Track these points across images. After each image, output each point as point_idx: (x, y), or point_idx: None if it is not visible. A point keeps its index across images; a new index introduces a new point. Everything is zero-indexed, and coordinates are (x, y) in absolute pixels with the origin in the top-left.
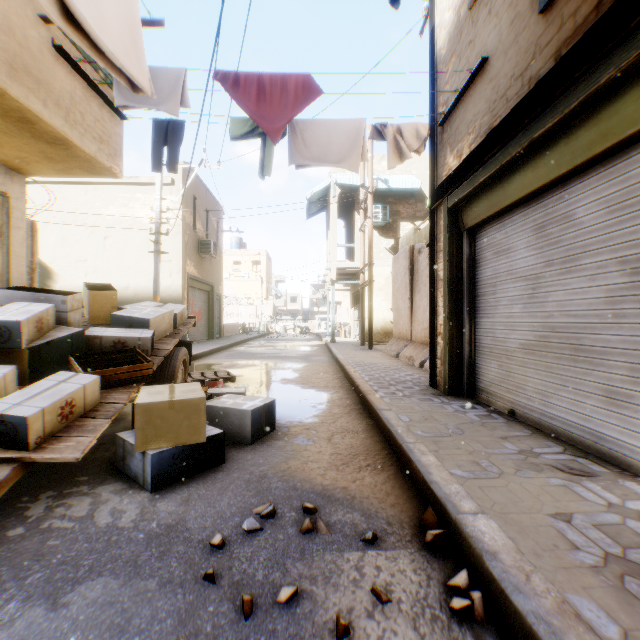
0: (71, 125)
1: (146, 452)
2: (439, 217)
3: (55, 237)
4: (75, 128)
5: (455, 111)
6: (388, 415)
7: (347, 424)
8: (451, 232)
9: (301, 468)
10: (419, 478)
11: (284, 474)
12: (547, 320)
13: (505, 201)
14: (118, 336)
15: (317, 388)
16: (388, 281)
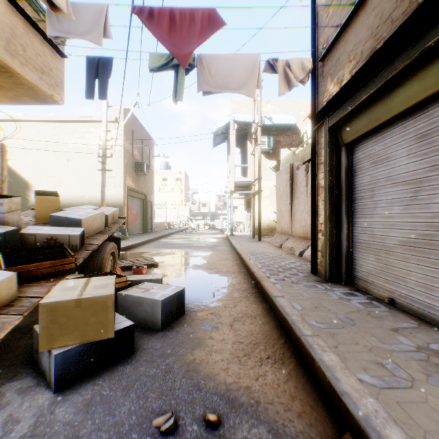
0: (12, 54)
1: (51, 351)
2: (320, 136)
3: (32, 160)
4: (16, 57)
5: (335, 46)
6: (282, 302)
7: (246, 308)
8: (331, 147)
9: (205, 360)
10: (324, 381)
11: (189, 368)
12: (432, 220)
13: (386, 115)
14: (51, 233)
15: (220, 273)
16: (272, 191)
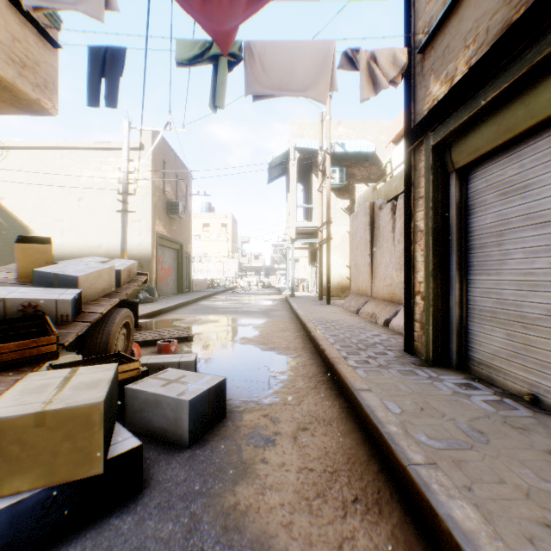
0: None
1: None
2: (418, 159)
3: (33, 199)
4: None
5: (443, 28)
6: (370, 400)
7: (315, 407)
8: (435, 174)
9: (254, 505)
10: None
11: (227, 521)
12: None
13: (527, 121)
14: (28, 298)
15: (278, 350)
16: (344, 239)
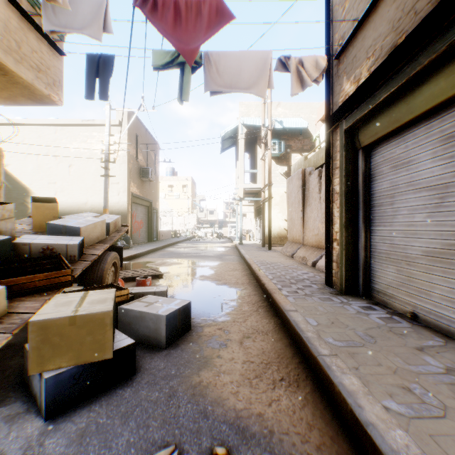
0: (5, 50)
1: (42, 374)
2: (335, 139)
3: (32, 165)
4: (9, 54)
5: (352, 42)
6: (296, 317)
7: (256, 323)
8: (347, 150)
9: (213, 382)
10: (345, 408)
11: (195, 391)
12: None
13: (408, 115)
14: (46, 243)
15: (229, 284)
16: (282, 198)
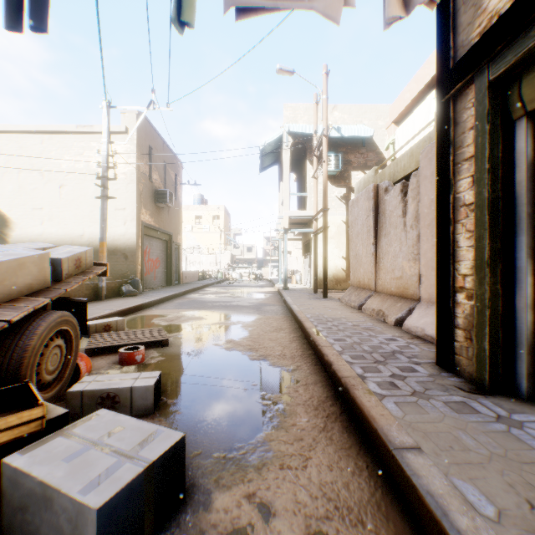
0: None
1: None
2: (460, 109)
3: (12, 186)
4: None
5: None
6: (428, 477)
7: (331, 474)
8: (493, 122)
9: None
10: None
11: None
12: None
13: None
14: None
15: (270, 359)
16: (339, 229)
